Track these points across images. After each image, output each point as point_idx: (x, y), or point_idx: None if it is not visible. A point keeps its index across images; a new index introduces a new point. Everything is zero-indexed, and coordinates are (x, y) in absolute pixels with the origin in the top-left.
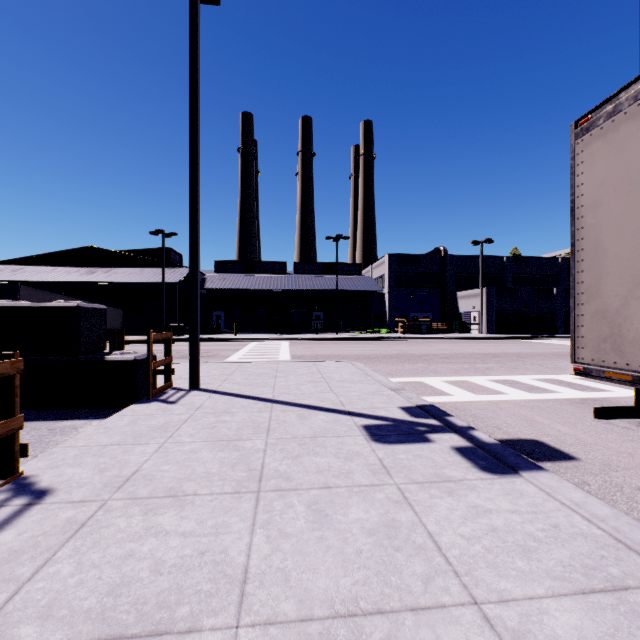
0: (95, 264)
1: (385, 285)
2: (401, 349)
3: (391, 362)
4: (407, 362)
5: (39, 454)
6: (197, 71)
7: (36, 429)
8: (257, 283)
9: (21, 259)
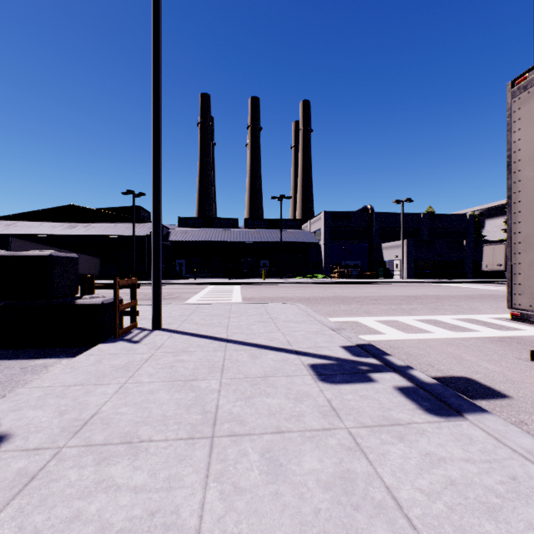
0: (76, 220)
1: (321, 238)
2: (336, 292)
3: (328, 303)
4: (342, 303)
5: (7, 394)
6: (159, 46)
7: (9, 368)
8: (213, 236)
9: (13, 215)
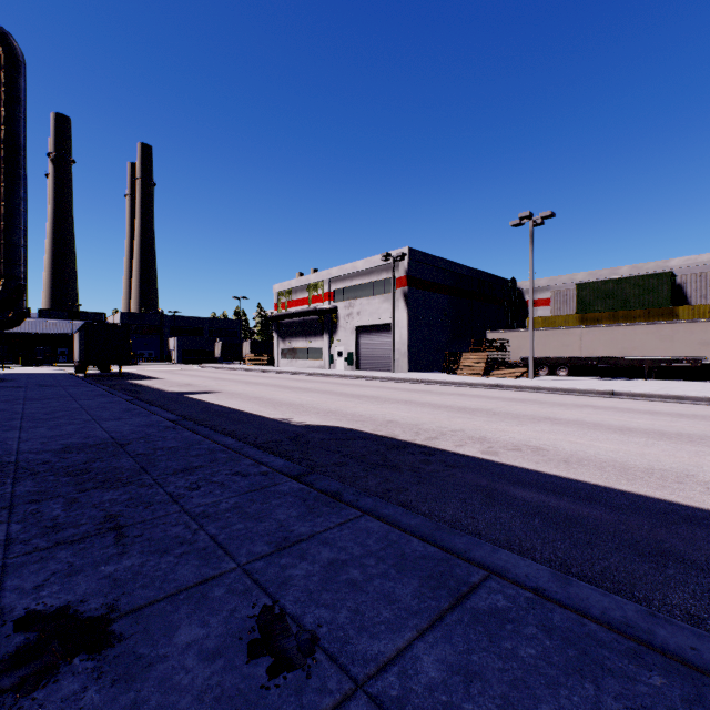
0: None
1: None
2: None
3: None
4: None
5: None
6: None
7: None
8: None
9: None
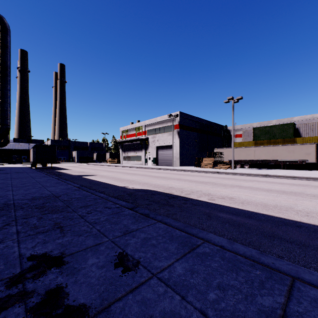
0: None
1: None
2: None
3: None
4: None
5: None
6: None
7: None
8: None
9: None
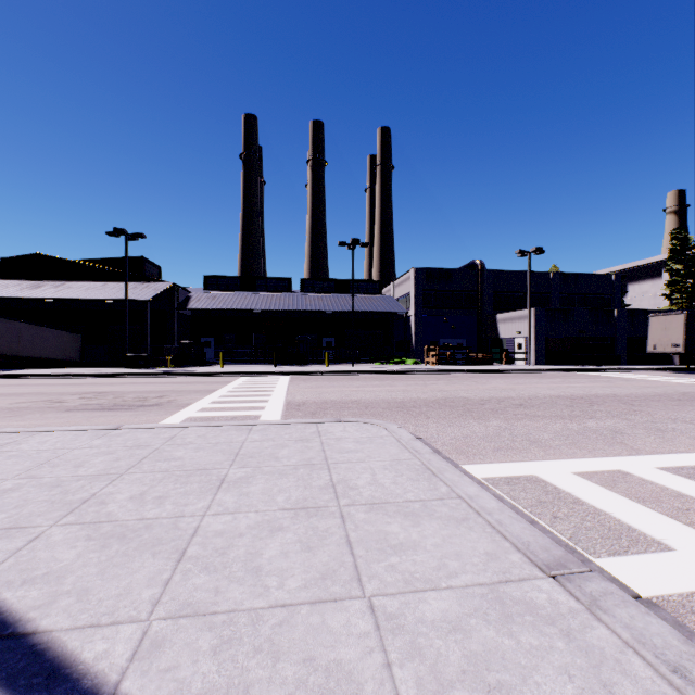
0: (44, 276)
1: (410, 306)
2: (444, 389)
3: (444, 417)
4: (470, 416)
5: None
6: None
7: None
8: (254, 302)
9: None
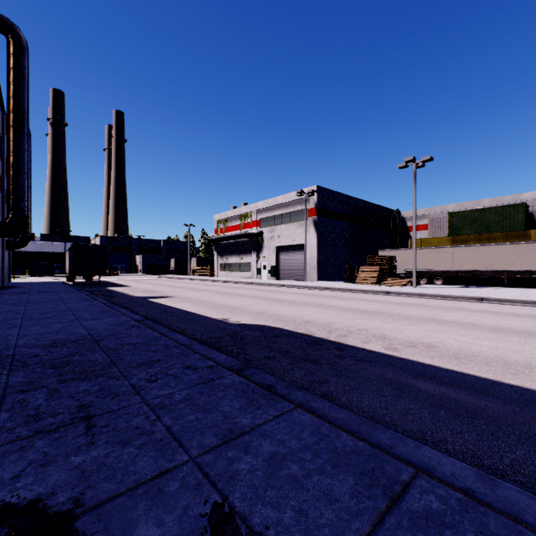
0: None
1: None
2: None
3: None
4: None
5: None
6: None
7: None
8: None
9: None
